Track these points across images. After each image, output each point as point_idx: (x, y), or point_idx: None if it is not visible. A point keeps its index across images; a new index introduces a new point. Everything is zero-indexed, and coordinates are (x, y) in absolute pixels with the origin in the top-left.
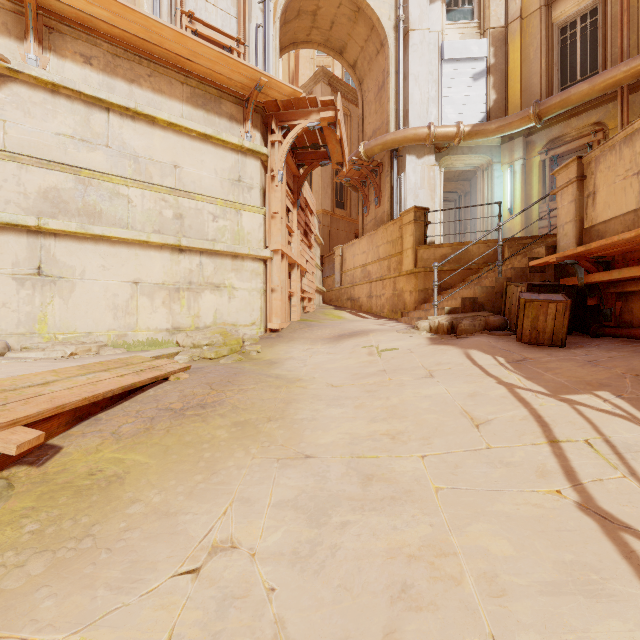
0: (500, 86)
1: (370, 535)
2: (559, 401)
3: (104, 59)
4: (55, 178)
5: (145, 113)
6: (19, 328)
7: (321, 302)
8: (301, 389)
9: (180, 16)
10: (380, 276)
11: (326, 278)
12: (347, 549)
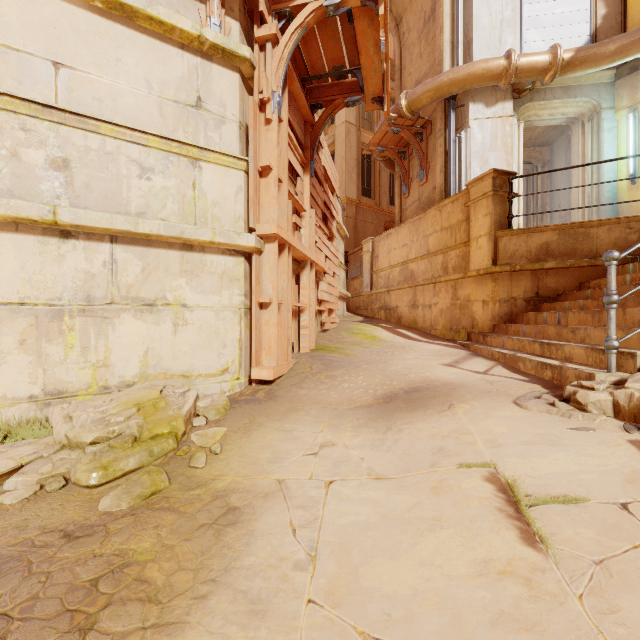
0: None
1: None
2: None
3: None
4: None
5: None
6: None
7: (345, 311)
8: None
9: None
10: (431, 278)
11: (351, 280)
12: None
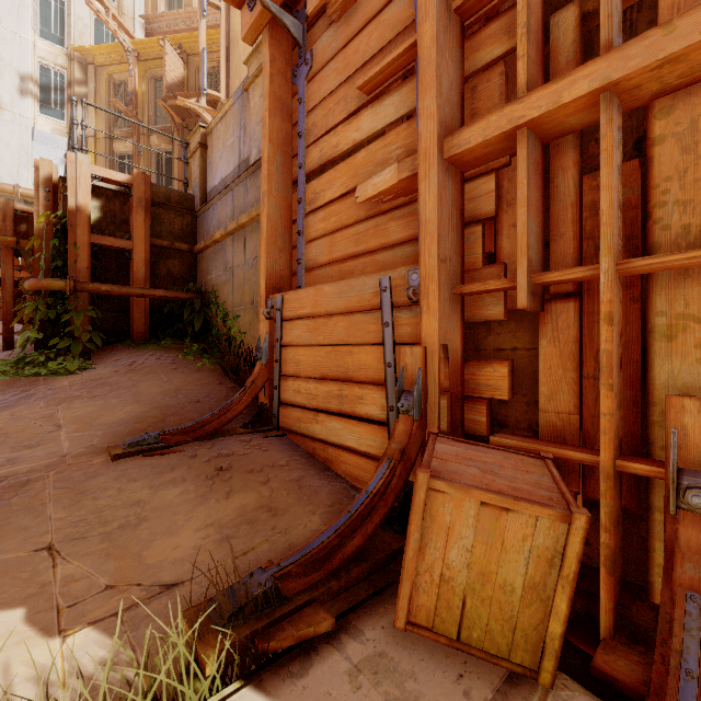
0: None
1: None
2: None
3: None
4: None
5: None
6: None
7: None
8: None
9: None
10: None
11: None
12: None
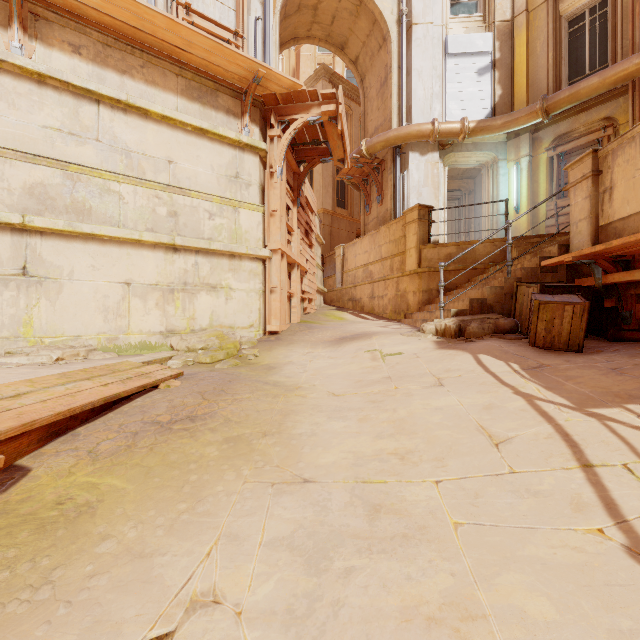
0: (506, 81)
1: (380, 587)
2: (586, 416)
3: (94, 49)
4: (41, 173)
5: (137, 105)
6: (2, 331)
7: (322, 303)
8: (300, 398)
9: (176, 8)
10: (382, 276)
11: (327, 278)
12: (352, 607)
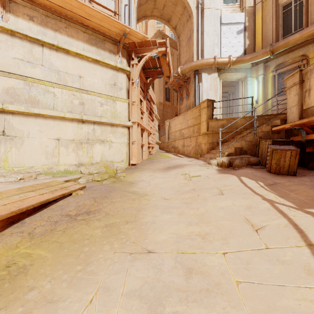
0: (251, 37)
1: None
2: (305, 213)
3: (40, 18)
4: (12, 82)
5: (63, 47)
6: None
7: (158, 149)
8: (147, 201)
9: None
10: (189, 135)
11: (161, 136)
12: None
